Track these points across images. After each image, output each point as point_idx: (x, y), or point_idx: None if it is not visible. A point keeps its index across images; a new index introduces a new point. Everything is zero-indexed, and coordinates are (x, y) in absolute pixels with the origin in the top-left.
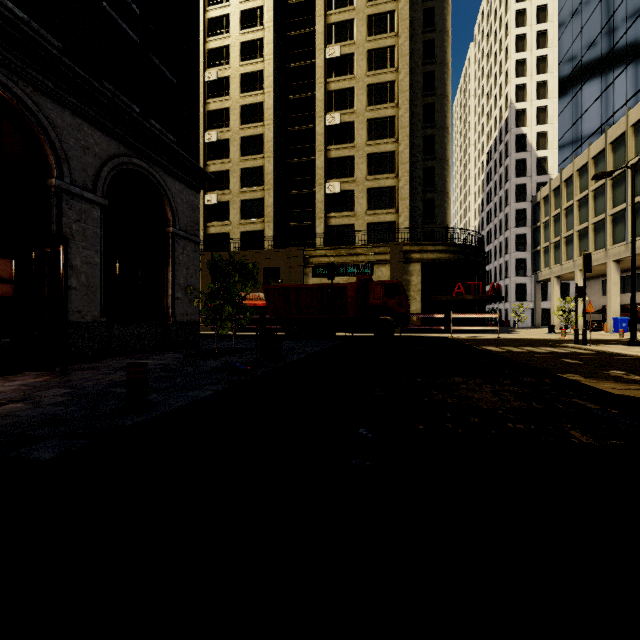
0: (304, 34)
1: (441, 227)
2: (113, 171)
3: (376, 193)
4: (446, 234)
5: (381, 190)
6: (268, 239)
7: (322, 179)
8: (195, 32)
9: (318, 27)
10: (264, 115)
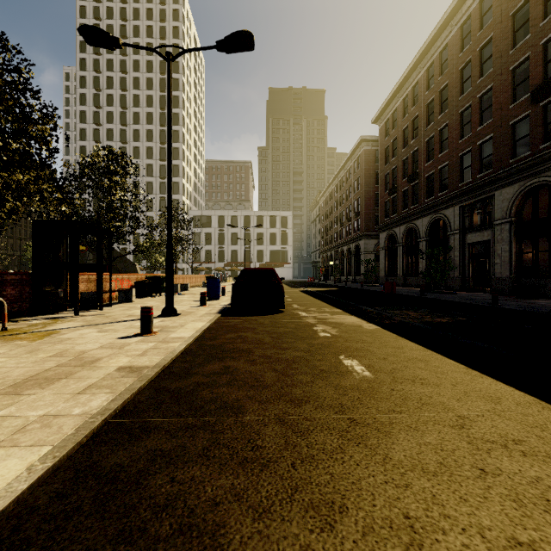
0: None
1: None
2: None
3: None
4: None
5: None
6: None
7: None
8: None
9: None
10: None
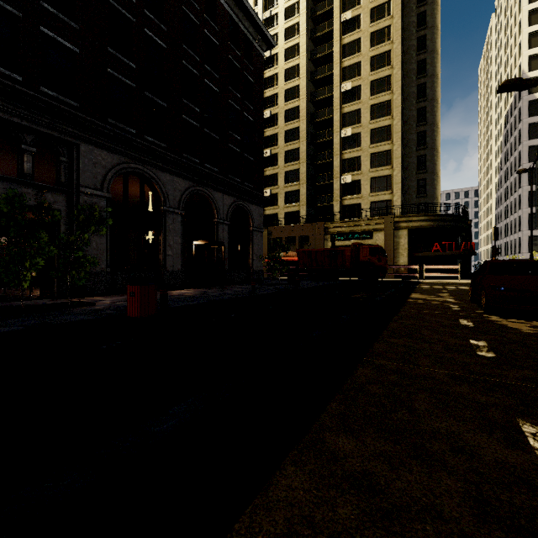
0: (326, 76)
1: (423, 203)
2: (232, 209)
3: (377, 180)
4: (427, 208)
5: (381, 178)
6: (302, 216)
7: (338, 174)
8: (261, 130)
9: (335, 72)
10: (300, 135)
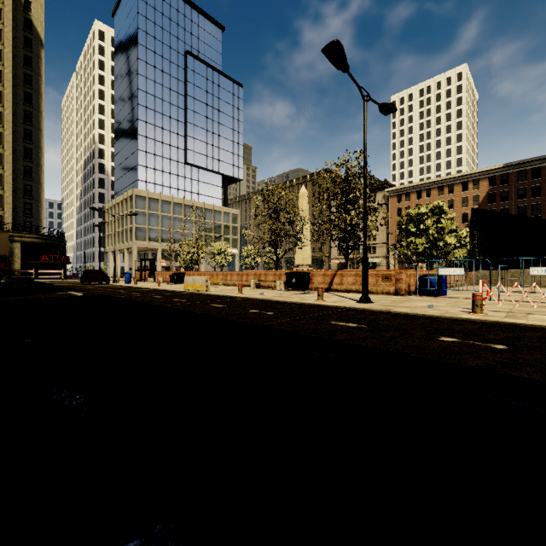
0: None
1: (35, 225)
2: None
3: None
4: (38, 229)
5: None
6: None
7: None
8: None
9: None
10: None
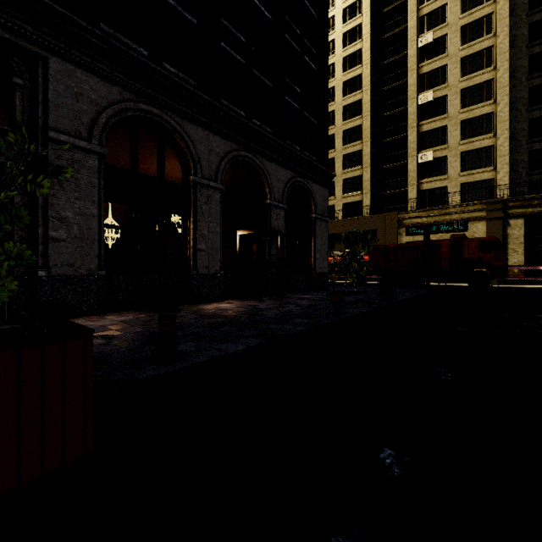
0: (397, 32)
1: None
2: (289, 188)
3: (470, 155)
4: None
5: (476, 151)
6: (365, 207)
7: (414, 151)
8: (325, 84)
9: (410, 23)
10: (362, 109)
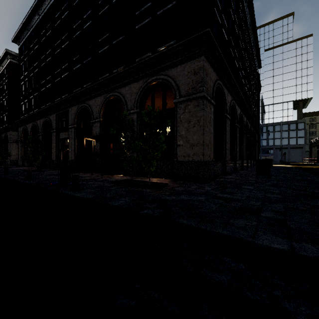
0: None
1: None
2: (141, 94)
3: None
4: None
5: None
6: None
7: None
8: None
9: None
10: None
